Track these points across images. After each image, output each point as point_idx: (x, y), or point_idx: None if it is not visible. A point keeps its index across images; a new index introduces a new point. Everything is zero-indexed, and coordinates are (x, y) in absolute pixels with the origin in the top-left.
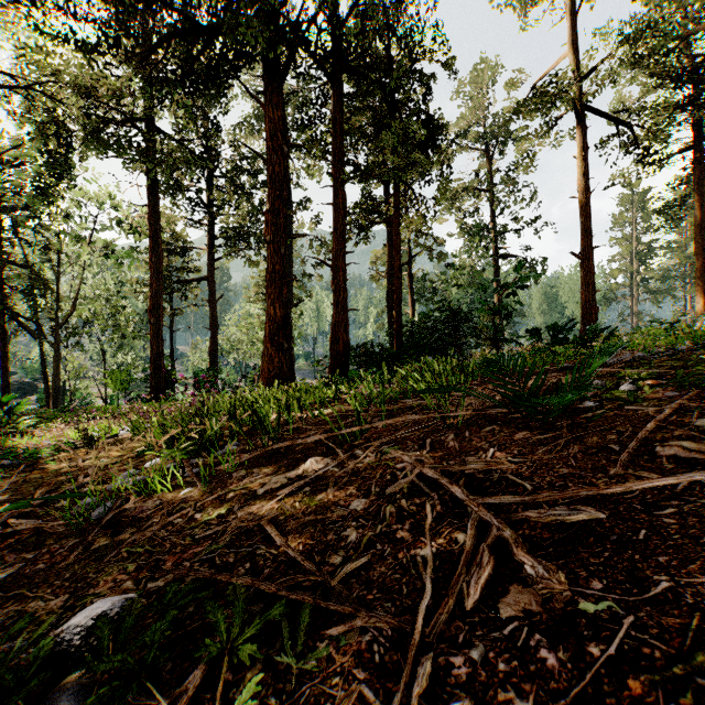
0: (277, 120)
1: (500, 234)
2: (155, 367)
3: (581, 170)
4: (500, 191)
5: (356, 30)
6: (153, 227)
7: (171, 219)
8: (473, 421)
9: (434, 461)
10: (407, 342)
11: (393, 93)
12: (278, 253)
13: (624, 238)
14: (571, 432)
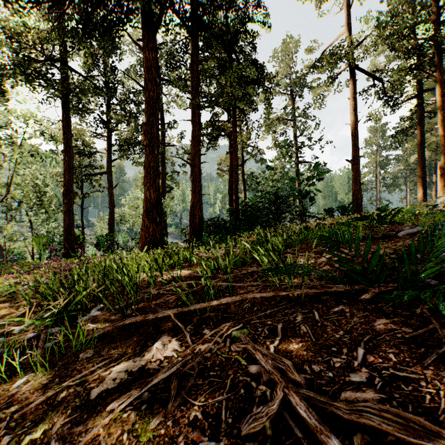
0: (151, 59)
1: (299, 148)
2: (68, 233)
3: (352, 107)
4: (299, 121)
5: (207, 0)
6: (66, 136)
7: (81, 132)
8: (314, 295)
9: (293, 361)
10: (242, 216)
11: (233, 45)
12: (152, 154)
13: (372, 153)
14: (442, 325)
